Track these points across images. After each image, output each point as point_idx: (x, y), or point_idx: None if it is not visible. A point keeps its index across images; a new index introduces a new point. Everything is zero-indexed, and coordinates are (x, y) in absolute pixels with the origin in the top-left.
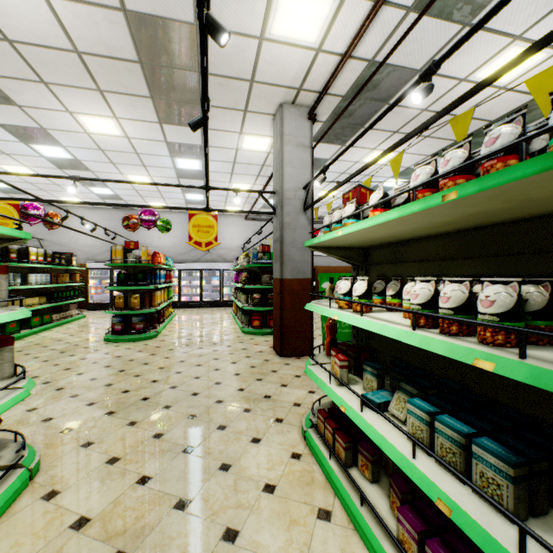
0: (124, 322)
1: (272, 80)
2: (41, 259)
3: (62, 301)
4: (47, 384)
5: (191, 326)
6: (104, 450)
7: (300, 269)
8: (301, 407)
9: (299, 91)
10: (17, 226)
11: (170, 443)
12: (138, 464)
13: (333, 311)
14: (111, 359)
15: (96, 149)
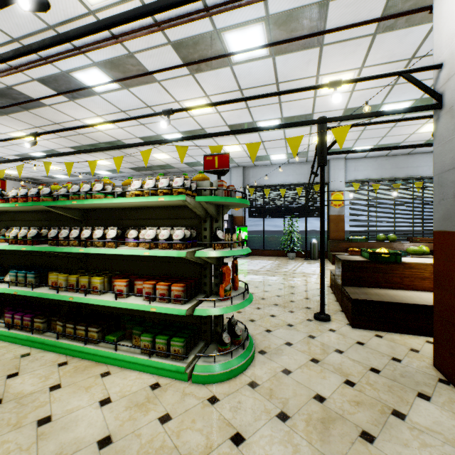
0: None
1: None
2: None
3: None
4: None
5: None
6: None
7: None
8: None
9: None
10: None
11: None
12: None
13: None
14: None
15: None
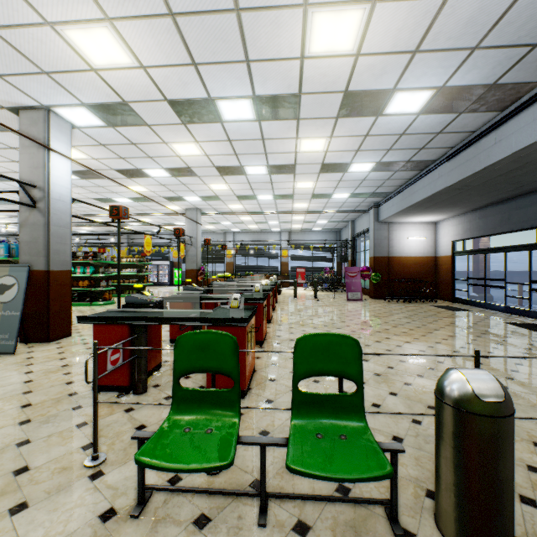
0: None
1: None
2: None
3: None
4: None
5: None
6: None
7: None
8: None
9: None
10: None
11: None
12: None
13: None
14: None
15: None
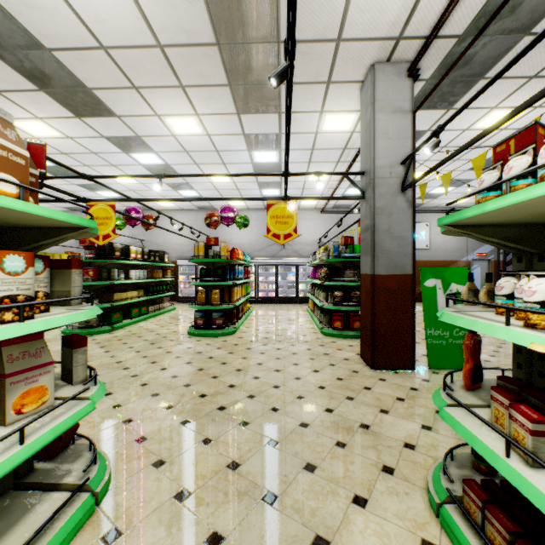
0: (205, 317)
1: (364, 33)
2: (139, 257)
3: (156, 294)
4: (134, 378)
5: (267, 323)
6: (175, 476)
7: (397, 262)
8: (416, 451)
9: (398, 41)
10: (114, 225)
11: (247, 481)
12: (209, 508)
13: (523, 333)
14: (192, 355)
15: (182, 152)
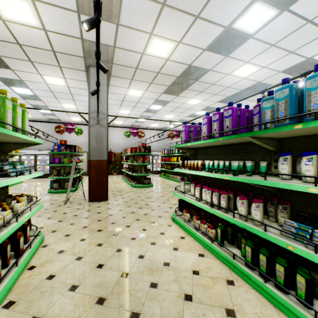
0: None
1: None
2: None
3: None
4: None
5: None
6: None
7: None
8: None
9: None
10: None
11: None
12: None
13: None
14: None
15: (175, 107)
